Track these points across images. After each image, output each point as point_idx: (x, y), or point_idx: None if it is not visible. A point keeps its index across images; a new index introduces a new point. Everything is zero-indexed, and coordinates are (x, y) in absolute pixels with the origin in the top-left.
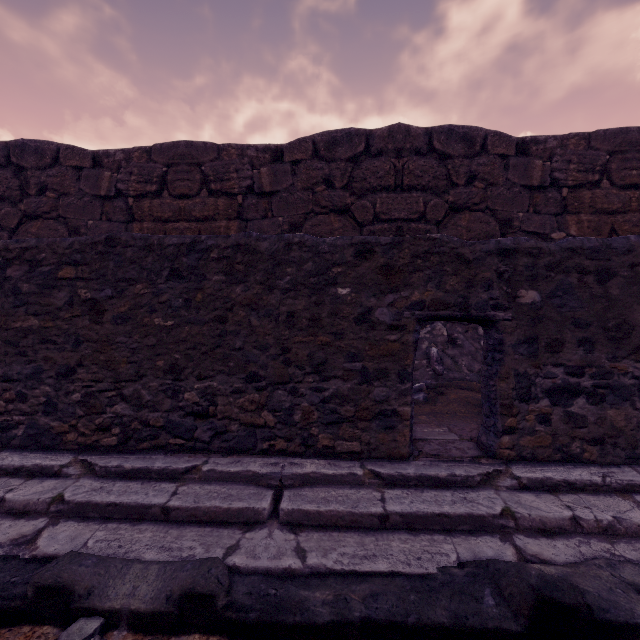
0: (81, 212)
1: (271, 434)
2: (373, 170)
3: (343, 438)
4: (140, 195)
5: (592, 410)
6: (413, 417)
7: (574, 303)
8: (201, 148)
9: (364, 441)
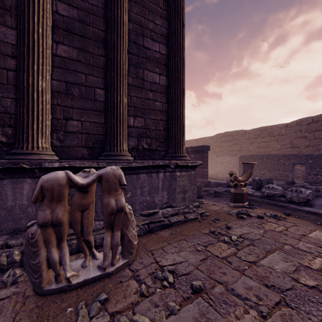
0: (242, 143)
1: (272, 177)
2: (314, 126)
3: (281, 178)
4: (254, 138)
5: (320, 177)
6: (293, 177)
7: (318, 162)
8: (267, 127)
9: (284, 179)
